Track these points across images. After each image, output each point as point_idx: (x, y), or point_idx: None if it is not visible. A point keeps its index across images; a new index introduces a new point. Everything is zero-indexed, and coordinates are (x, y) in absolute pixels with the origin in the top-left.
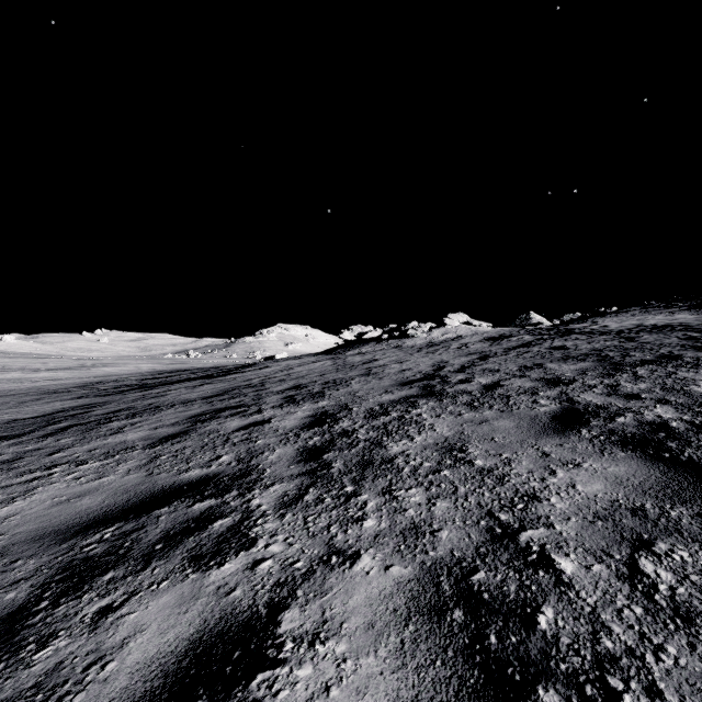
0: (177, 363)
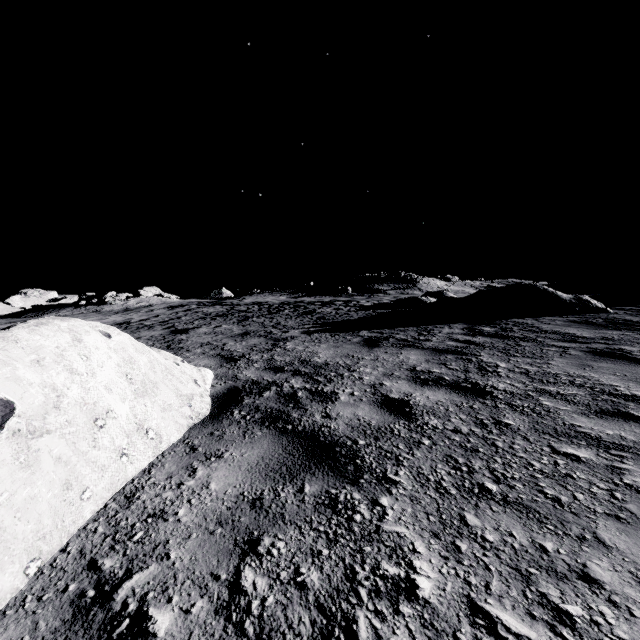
0: None
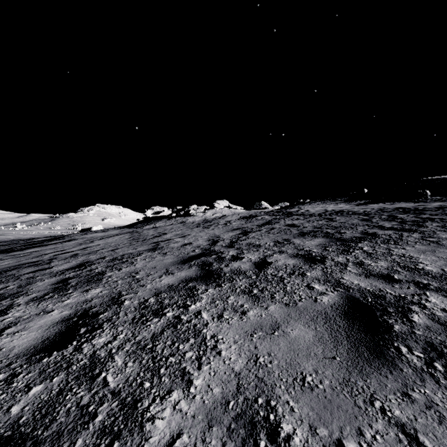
0: None
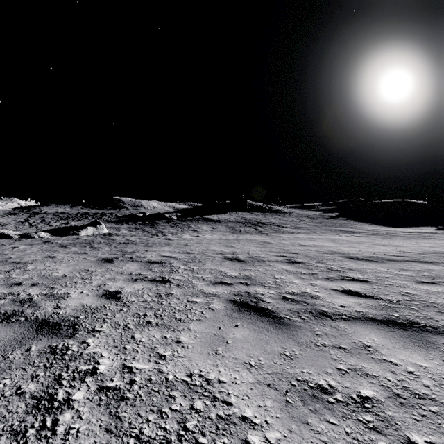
0: None
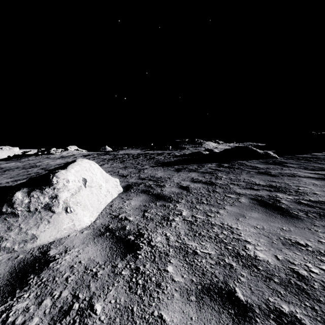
0: None
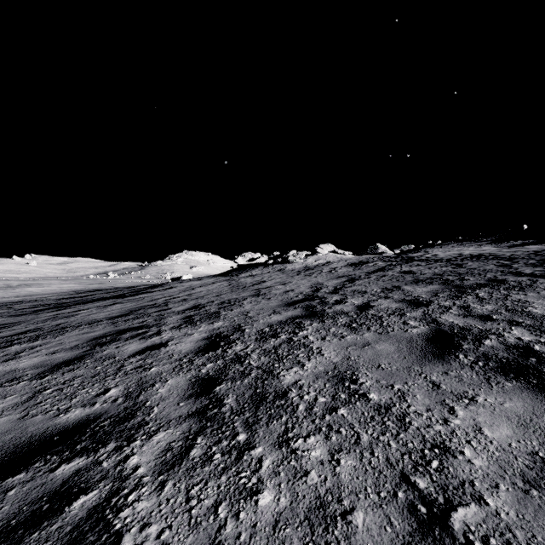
0: (96, 283)
